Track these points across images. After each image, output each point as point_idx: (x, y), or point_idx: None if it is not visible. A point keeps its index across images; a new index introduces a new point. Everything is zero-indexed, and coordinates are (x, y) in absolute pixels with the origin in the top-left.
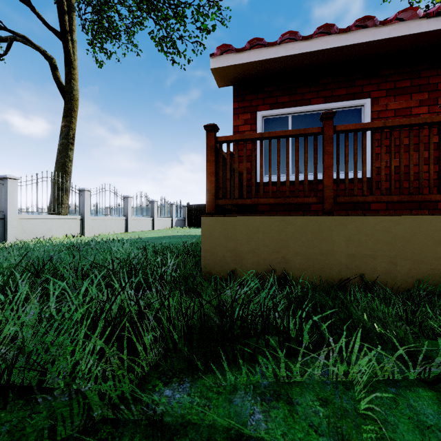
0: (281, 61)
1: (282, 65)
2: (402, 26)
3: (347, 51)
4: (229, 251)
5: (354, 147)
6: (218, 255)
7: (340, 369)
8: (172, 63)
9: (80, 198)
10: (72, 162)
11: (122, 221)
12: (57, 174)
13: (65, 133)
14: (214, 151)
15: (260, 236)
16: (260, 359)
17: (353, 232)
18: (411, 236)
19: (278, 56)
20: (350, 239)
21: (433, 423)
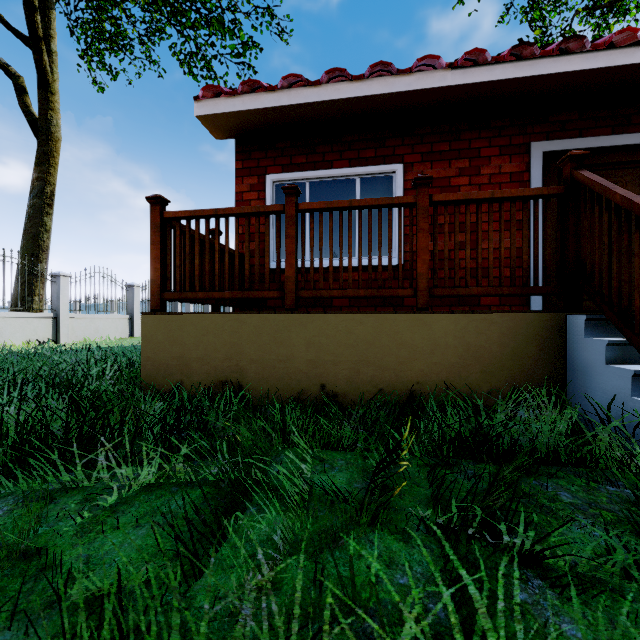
0: (287, 111)
1: (290, 116)
2: (424, 77)
3: (366, 103)
4: (175, 359)
5: (320, 230)
6: (161, 364)
7: (128, 471)
8: None
9: (53, 287)
10: (49, 233)
11: (125, 321)
12: (25, 251)
13: (38, 189)
14: (160, 231)
15: (211, 338)
16: (32, 462)
17: (314, 333)
18: (374, 337)
19: (279, 104)
20: (310, 342)
21: (166, 510)
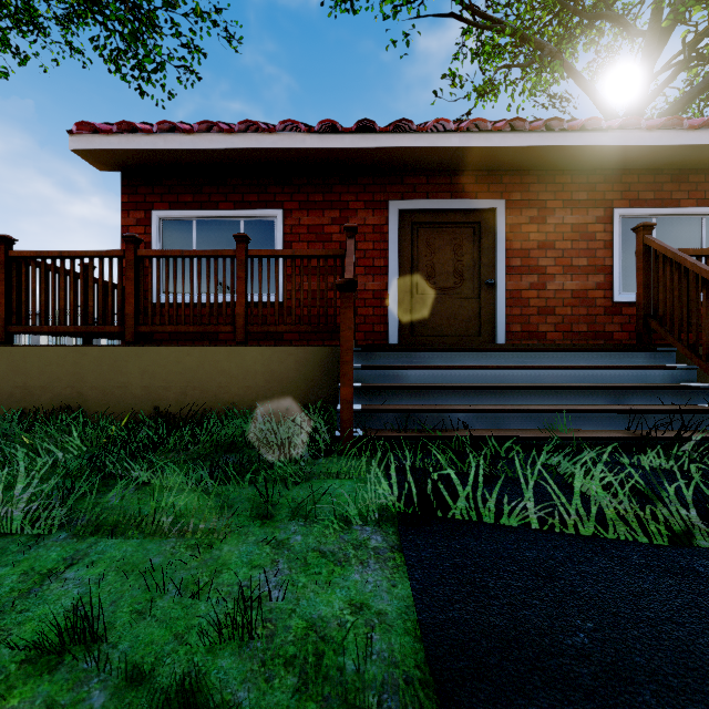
0: (165, 154)
1: (170, 158)
2: (288, 138)
3: (240, 154)
4: (19, 388)
5: (157, 275)
6: (5, 393)
7: None
8: (140, 94)
9: None
10: None
11: None
12: None
13: None
14: (5, 268)
15: (54, 368)
16: None
17: (149, 363)
18: (199, 366)
19: (156, 147)
20: (145, 370)
21: None
